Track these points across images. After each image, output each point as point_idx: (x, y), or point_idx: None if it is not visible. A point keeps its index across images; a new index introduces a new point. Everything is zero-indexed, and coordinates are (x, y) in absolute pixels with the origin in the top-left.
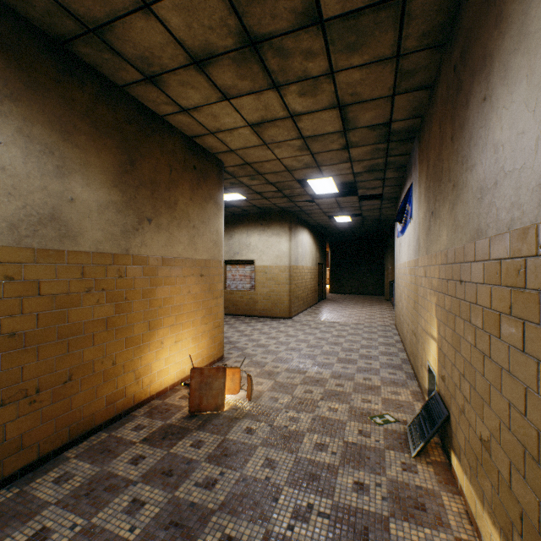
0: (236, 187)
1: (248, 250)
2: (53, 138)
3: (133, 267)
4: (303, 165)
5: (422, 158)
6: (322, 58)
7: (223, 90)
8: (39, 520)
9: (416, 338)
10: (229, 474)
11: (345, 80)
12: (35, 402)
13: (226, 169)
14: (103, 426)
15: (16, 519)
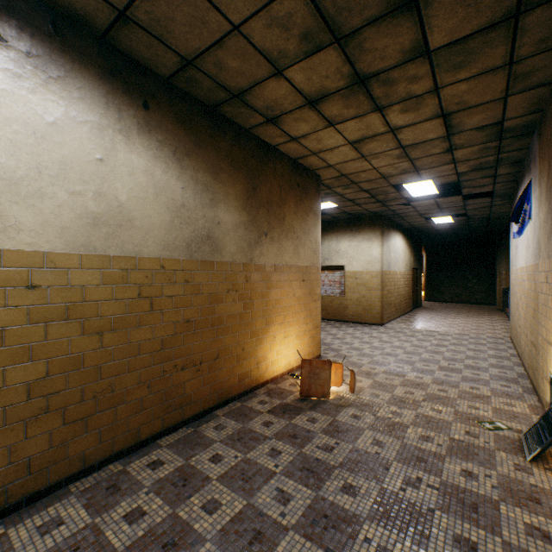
0: (329, 196)
1: (338, 256)
2: (208, 179)
3: (255, 273)
4: (400, 171)
5: (542, 155)
6: (427, 80)
7: (330, 119)
8: (212, 449)
9: (535, 349)
10: (343, 445)
11: (450, 93)
12: (199, 371)
13: (322, 182)
14: (236, 397)
15: (198, 446)
